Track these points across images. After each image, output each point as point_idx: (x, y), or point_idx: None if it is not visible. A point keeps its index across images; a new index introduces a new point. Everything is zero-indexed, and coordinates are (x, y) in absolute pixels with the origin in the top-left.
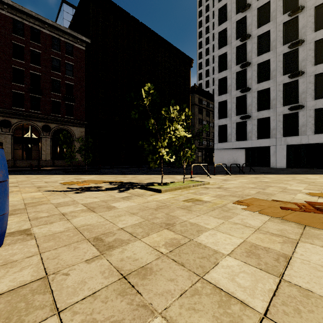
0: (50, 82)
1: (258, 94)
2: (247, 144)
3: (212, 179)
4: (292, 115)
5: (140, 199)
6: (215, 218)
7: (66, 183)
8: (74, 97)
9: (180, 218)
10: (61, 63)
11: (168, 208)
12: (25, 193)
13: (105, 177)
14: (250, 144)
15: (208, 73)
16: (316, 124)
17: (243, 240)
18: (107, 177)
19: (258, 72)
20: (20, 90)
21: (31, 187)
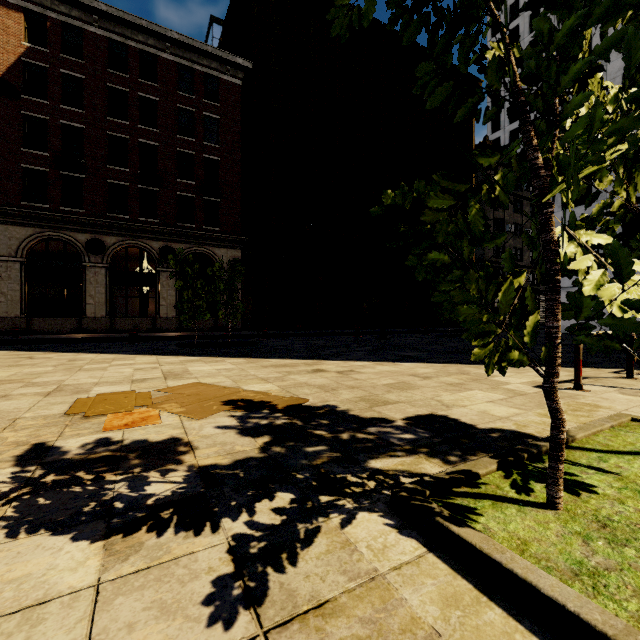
0: (176, 159)
1: None
2: None
3: None
4: None
5: None
6: None
7: (87, 405)
8: (222, 186)
9: None
10: (195, 119)
11: None
12: None
13: (255, 372)
14: None
15: None
16: None
17: None
18: (261, 370)
19: None
20: (122, 179)
21: None
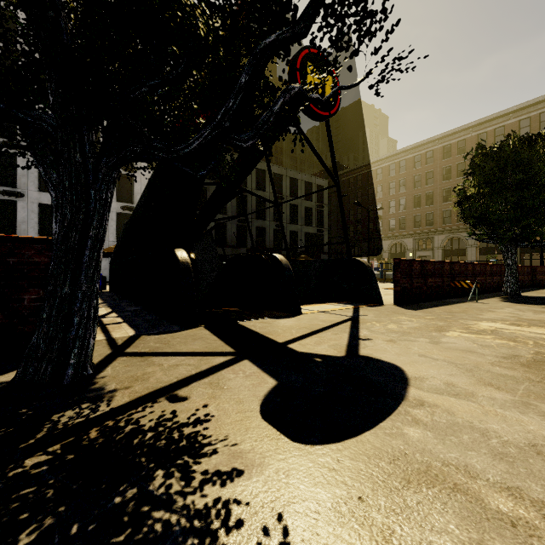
0: None
1: None
2: None
3: None
4: (8, 203)
5: None
6: None
7: None
8: None
9: None
10: None
11: None
12: None
13: None
14: None
15: None
16: (42, 224)
17: None
18: None
19: None
20: None
21: None
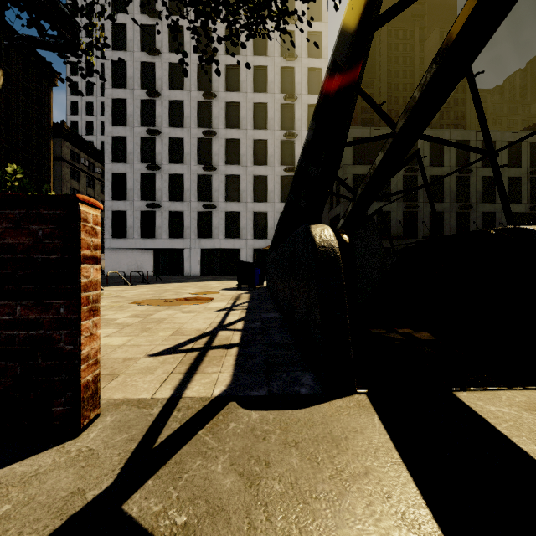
0: None
1: (170, 178)
2: (156, 243)
3: (106, 291)
4: (207, 214)
5: None
6: (114, 311)
7: None
8: None
9: None
10: None
11: None
12: None
13: None
14: (160, 244)
15: (92, 109)
16: (227, 228)
17: (132, 314)
18: None
19: (171, 149)
20: None
21: None
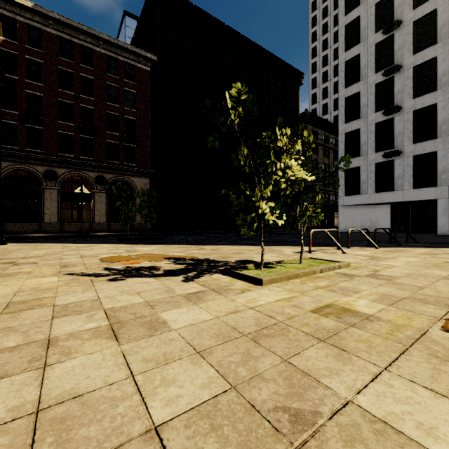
0: (106, 118)
1: (414, 116)
2: (395, 196)
3: (349, 256)
4: None
5: (220, 300)
6: (439, 398)
7: (107, 259)
8: (137, 136)
9: (328, 385)
10: (119, 92)
11: (285, 335)
12: (33, 278)
13: (171, 250)
14: (400, 197)
15: (327, 93)
16: None
17: None
18: (174, 249)
19: (415, 80)
20: (69, 131)
21: (52, 266)
